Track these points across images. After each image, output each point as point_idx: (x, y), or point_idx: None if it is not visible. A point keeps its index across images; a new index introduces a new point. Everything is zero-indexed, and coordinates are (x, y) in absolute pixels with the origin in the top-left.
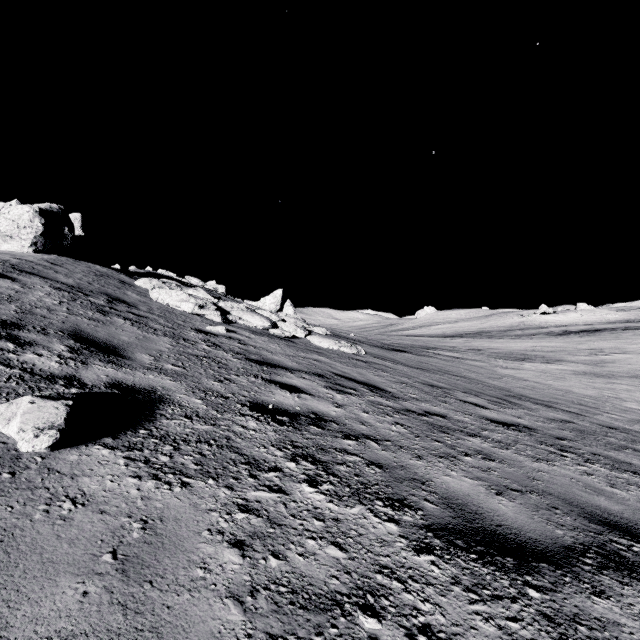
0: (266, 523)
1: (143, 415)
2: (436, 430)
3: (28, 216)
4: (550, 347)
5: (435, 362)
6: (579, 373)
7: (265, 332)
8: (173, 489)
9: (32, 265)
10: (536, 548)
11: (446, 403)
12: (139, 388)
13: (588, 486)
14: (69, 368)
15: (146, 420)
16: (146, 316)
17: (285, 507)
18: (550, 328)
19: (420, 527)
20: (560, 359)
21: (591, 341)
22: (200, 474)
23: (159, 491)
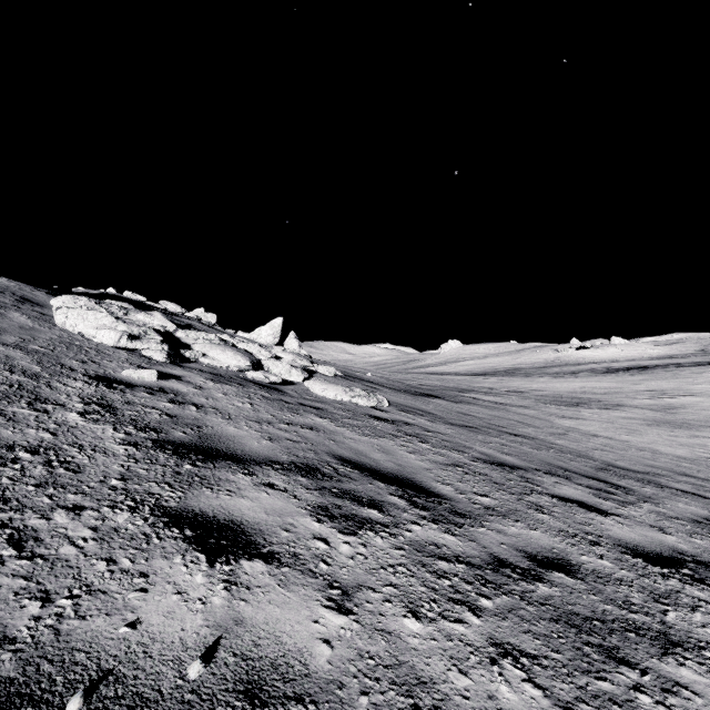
0: None
1: None
2: (594, 651)
3: None
4: (602, 388)
5: (478, 412)
6: (651, 423)
7: (240, 376)
8: None
9: None
10: None
11: (544, 512)
12: None
13: None
14: None
15: None
16: None
17: None
18: (590, 364)
19: None
20: (620, 403)
21: (647, 380)
22: None
23: None
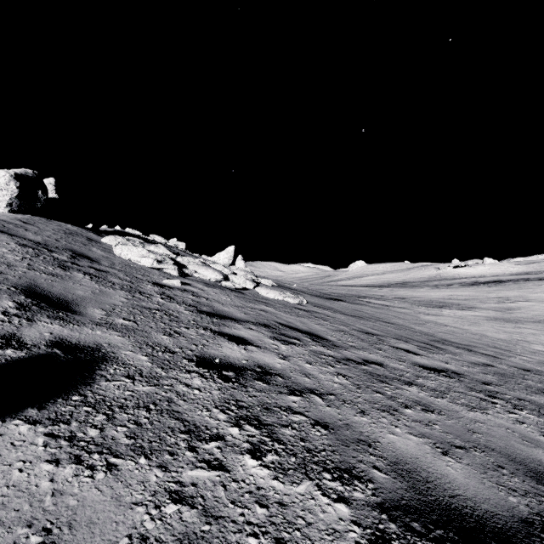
0: (201, 517)
1: (81, 377)
2: (375, 380)
3: (4, 180)
4: (464, 296)
5: (367, 310)
6: (490, 319)
7: (218, 284)
8: (95, 476)
9: (3, 224)
10: (496, 525)
11: (381, 350)
12: (83, 346)
13: (524, 437)
14: (11, 326)
15: (83, 383)
16: (106, 271)
17: (224, 490)
18: (462, 279)
19: (373, 507)
20: (473, 306)
21: (498, 290)
22: (131, 451)
23: (77, 480)
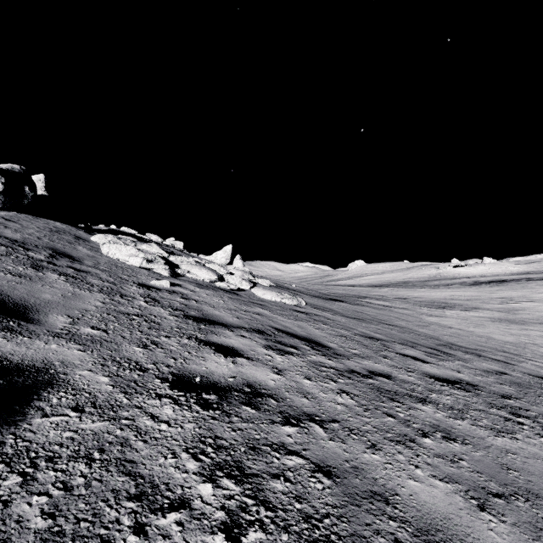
0: None
1: (7, 413)
2: (384, 397)
3: None
4: (466, 296)
5: (368, 311)
6: (495, 320)
7: (211, 285)
8: None
9: None
10: None
11: (387, 358)
12: (26, 366)
13: None
14: None
15: (6, 422)
16: (87, 271)
17: None
18: (463, 279)
19: None
20: (476, 307)
21: (501, 290)
22: (41, 542)
23: None
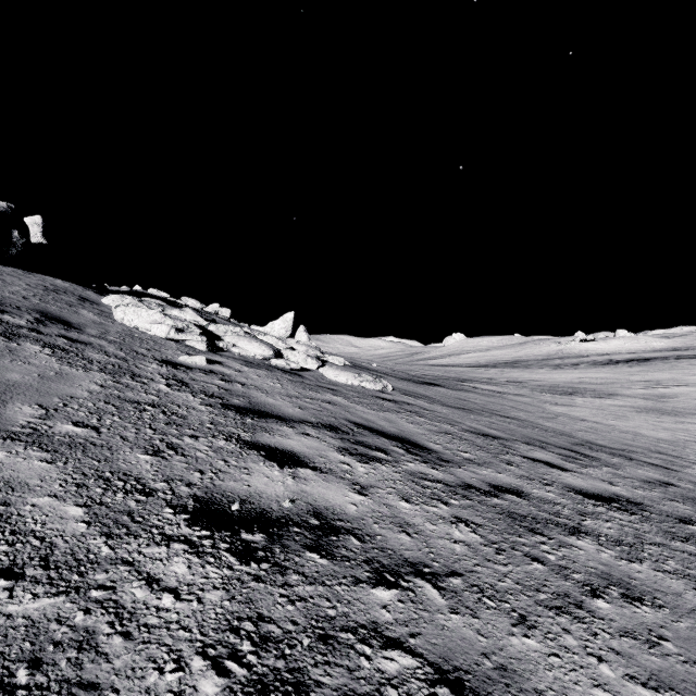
0: None
1: None
2: (521, 528)
3: None
4: (599, 379)
5: (475, 398)
6: (641, 410)
7: (265, 363)
8: None
9: None
10: None
11: (512, 465)
12: None
13: None
14: None
15: None
16: (88, 342)
17: None
18: (592, 357)
19: None
20: (614, 393)
21: (644, 372)
22: None
23: None
